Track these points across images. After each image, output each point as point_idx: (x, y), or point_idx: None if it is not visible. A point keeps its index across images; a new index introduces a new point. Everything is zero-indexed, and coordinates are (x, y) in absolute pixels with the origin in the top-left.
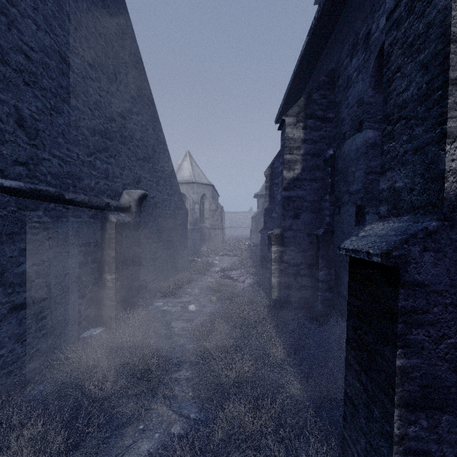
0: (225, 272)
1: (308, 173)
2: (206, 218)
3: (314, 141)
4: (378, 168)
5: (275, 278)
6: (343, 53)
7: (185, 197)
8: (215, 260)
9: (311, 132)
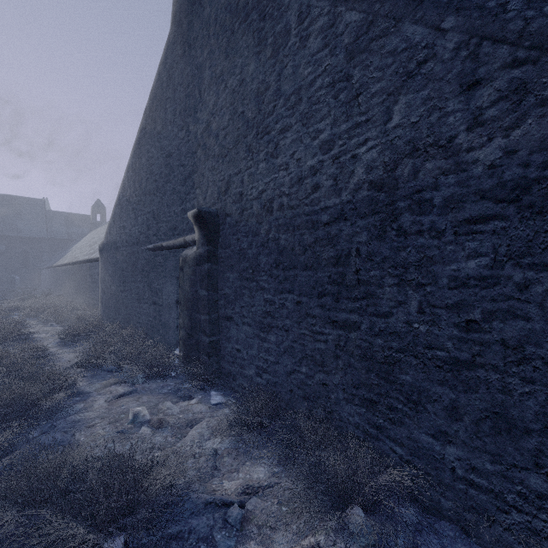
0: None
1: None
2: None
3: None
4: None
5: None
6: None
7: None
8: None
9: None
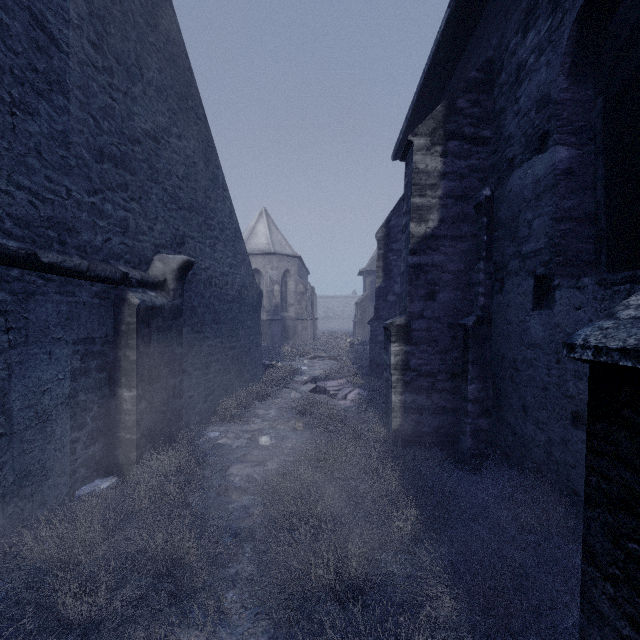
0: (317, 383)
1: (449, 226)
2: (289, 305)
3: (459, 174)
4: (576, 211)
5: (397, 395)
6: (508, 29)
7: (260, 274)
8: (302, 366)
9: (455, 161)
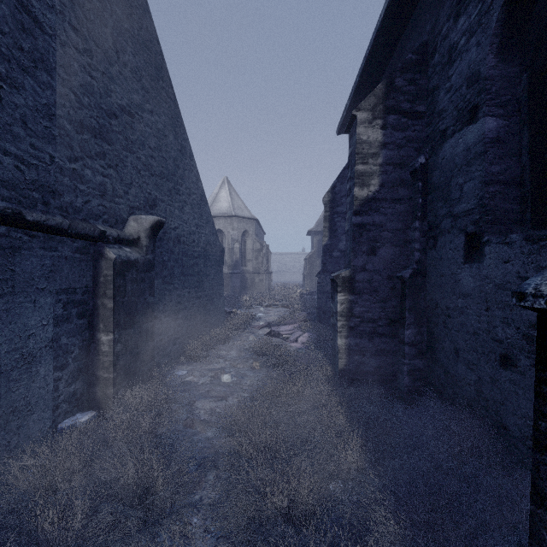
0: (271, 328)
1: (388, 190)
2: (248, 260)
3: (397, 144)
4: (503, 175)
5: (343, 338)
6: (441, 15)
7: (222, 234)
8: (259, 313)
9: (393, 132)
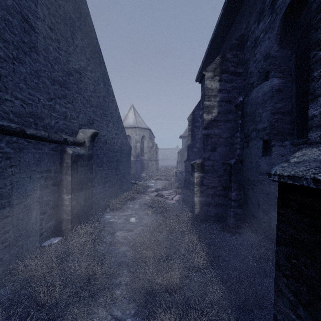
0: (158, 192)
1: (222, 115)
2: (145, 153)
3: (227, 90)
4: (282, 109)
5: (197, 197)
6: (251, 20)
7: (130, 137)
8: (151, 183)
9: (225, 84)
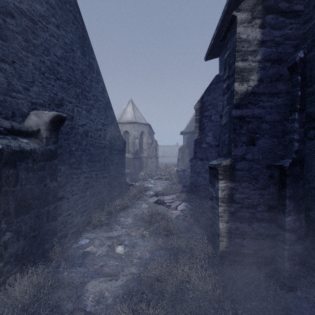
0: (158, 197)
1: (267, 84)
2: (144, 150)
3: (275, 42)
4: None
5: (224, 222)
6: None
7: (128, 133)
8: (150, 184)
9: (272, 31)
